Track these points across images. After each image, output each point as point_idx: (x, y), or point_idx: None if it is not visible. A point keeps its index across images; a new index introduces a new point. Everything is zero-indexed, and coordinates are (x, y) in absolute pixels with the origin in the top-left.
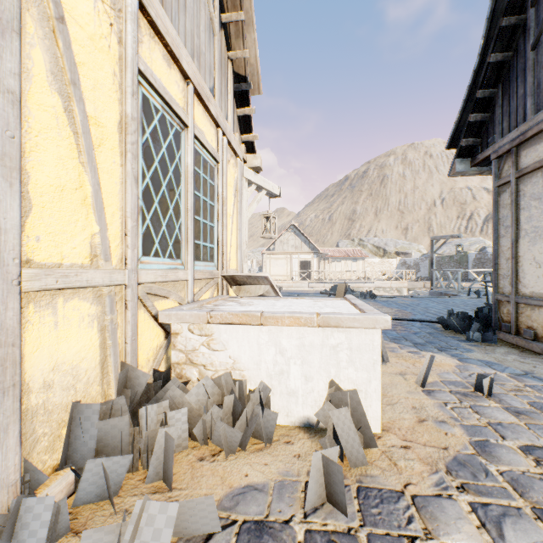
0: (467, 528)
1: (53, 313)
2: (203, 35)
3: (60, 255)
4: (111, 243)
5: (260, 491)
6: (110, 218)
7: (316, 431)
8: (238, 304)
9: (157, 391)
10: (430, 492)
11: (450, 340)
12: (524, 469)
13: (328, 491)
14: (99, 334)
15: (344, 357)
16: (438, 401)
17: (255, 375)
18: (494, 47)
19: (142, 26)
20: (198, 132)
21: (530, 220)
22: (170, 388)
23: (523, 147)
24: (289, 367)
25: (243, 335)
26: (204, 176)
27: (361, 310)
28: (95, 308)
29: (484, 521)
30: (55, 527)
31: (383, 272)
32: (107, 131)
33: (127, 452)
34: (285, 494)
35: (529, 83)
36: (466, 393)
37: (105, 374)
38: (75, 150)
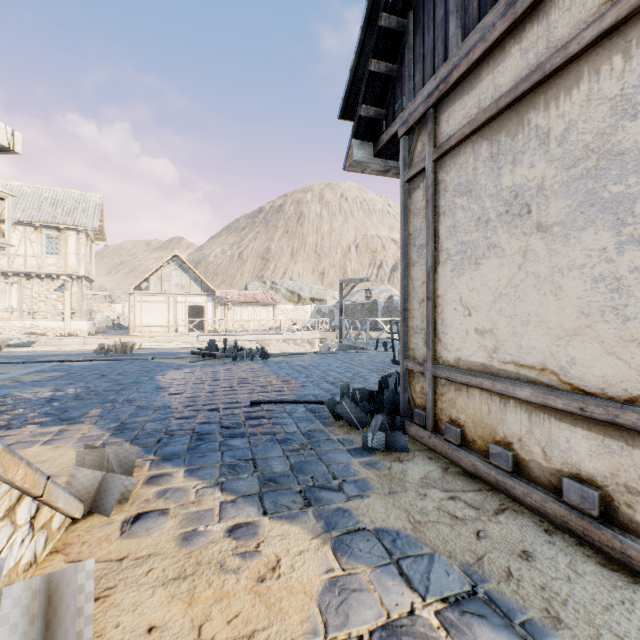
0: None
1: None
2: None
3: None
4: None
5: None
6: None
7: None
8: None
9: None
10: None
11: (336, 454)
12: None
13: None
14: None
15: None
16: None
17: None
18: None
19: None
20: None
21: (455, 231)
22: None
23: (444, 106)
24: None
25: None
26: None
27: None
28: None
29: None
30: None
31: (294, 321)
32: None
33: None
34: None
35: None
36: None
37: None
38: None
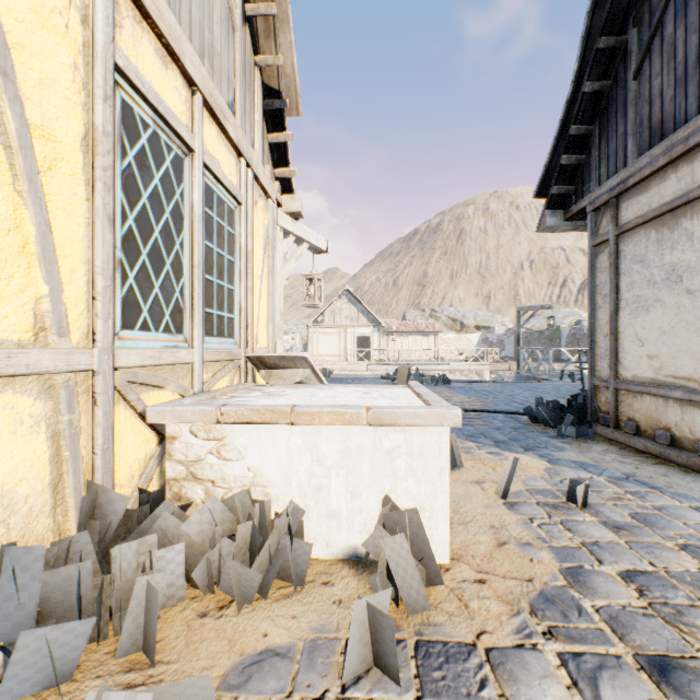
0: (554, 689)
1: None
2: (217, 28)
3: None
4: (70, 310)
5: (282, 657)
6: (69, 274)
7: (365, 565)
8: (265, 394)
9: (143, 520)
10: (510, 642)
11: (538, 436)
12: (625, 603)
13: (376, 652)
14: (50, 443)
15: (403, 465)
16: (522, 517)
17: (284, 492)
18: (590, 73)
19: (121, 4)
20: (209, 160)
21: (632, 287)
22: (161, 515)
23: (623, 198)
24: (330, 481)
25: (266, 438)
26: (219, 221)
27: (425, 401)
28: (42, 405)
29: (576, 678)
30: None
31: (461, 351)
32: (63, 149)
33: (91, 613)
34: (318, 659)
35: (630, 120)
36: (556, 504)
37: (60, 500)
38: (6, 172)
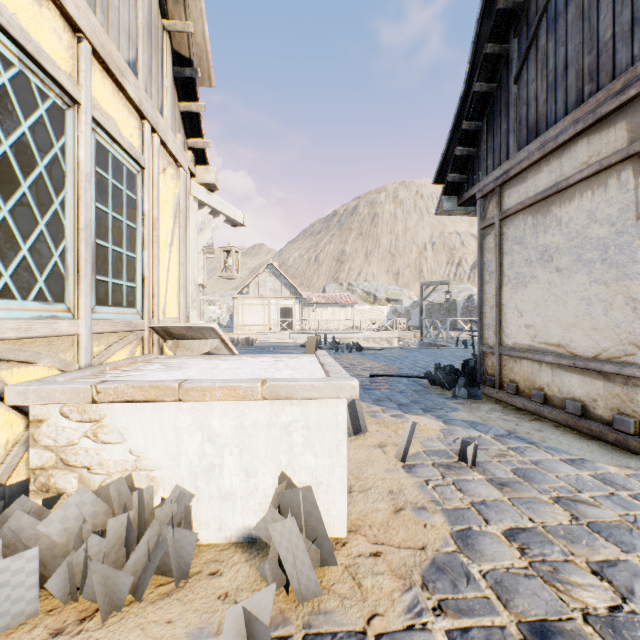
0: None
1: None
2: None
3: None
4: None
5: None
6: None
7: (259, 547)
8: (164, 367)
9: None
10: (400, 624)
11: (436, 398)
12: (509, 564)
13: None
14: None
15: (300, 439)
16: (419, 480)
17: (172, 475)
18: (479, 75)
19: None
20: (101, 117)
21: (513, 265)
22: (13, 514)
23: (506, 187)
24: (223, 460)
25: (152, 417)
26: (115, 184)
27: (326, 372)
28: None
29: None
30: None
31: (373, 321)
32: None
33: None
34: None
35: (511, 119)
36: (449, 464)
37: None
38: None
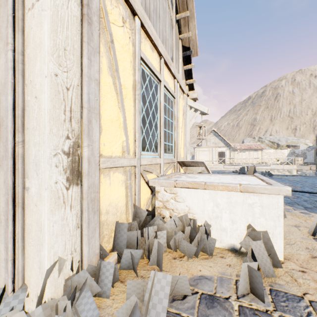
0: None
1: (109, 179)
2: (167, 29)
3: (111, 152)
4: (129, 145)
5: (209, 280)
6: (129, 133)
7: (238, 253)
8: (188, 177)
9: (149, 221)
10: None
11: None
12: None
13: (251, 287)
14: (125, 190)
15: (257, 211)
16: None
17: (201, 217)
18: None
19: (141, 34)
20: (165, 83)
21: None
22: (156, 219)
23: None
24: (222, 214)
25: (194, 194)
26: (168, 107)
27: (267, 183)
28: (123, 177)
29: None
30: (114, 276)
31: (277, 159)
32: (128, 90)
33: (139, 249)
34: (224, 284)
35: None
36: None
37: (127, 209)
38: (116, 102)
